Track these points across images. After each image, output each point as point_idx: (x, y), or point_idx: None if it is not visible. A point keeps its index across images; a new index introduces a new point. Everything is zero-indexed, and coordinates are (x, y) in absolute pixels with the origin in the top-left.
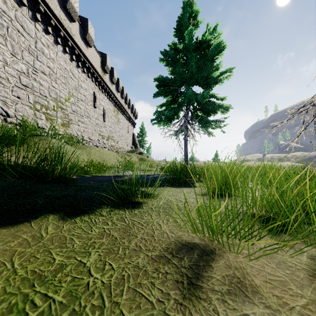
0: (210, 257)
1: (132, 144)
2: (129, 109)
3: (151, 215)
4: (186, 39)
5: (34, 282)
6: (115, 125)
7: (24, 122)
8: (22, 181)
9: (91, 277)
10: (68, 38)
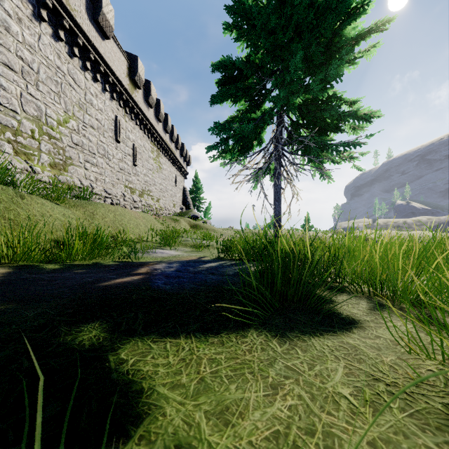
0: None
1: (182, 203)
2: (177, 150)
3: None
4: None
5: None
6: (155, 173)
7: None
8: None
9: None
10: (62, 13)
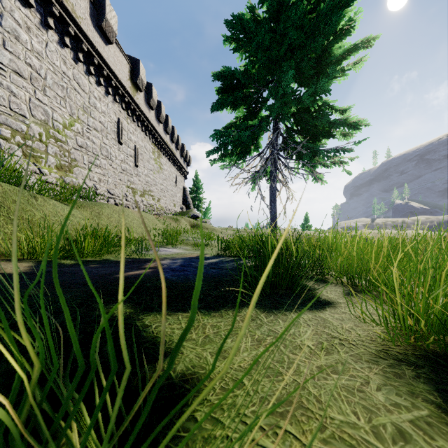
0: None
1: (182, 203)
2: (178, 150)
3: None
4: None
5: None
6: (155, 174)
7: None
8: None
9: None
10: (68, 21)
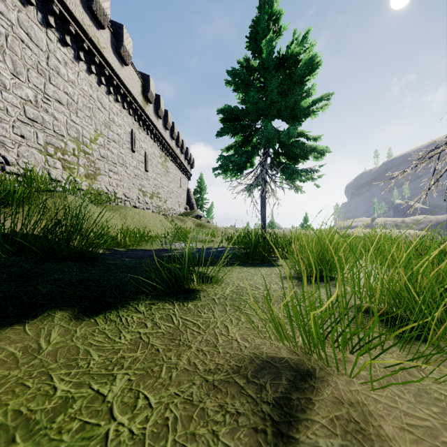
0: (307, 384)
1: (186, 204)
2: (182, 154)
3: (213, 311)
4: (264, 52)
5: (16, 433)
6: (162, 177)
7: (29, 171)
8: (21, 259)
9: (113, 421)
10: (94, 52)
